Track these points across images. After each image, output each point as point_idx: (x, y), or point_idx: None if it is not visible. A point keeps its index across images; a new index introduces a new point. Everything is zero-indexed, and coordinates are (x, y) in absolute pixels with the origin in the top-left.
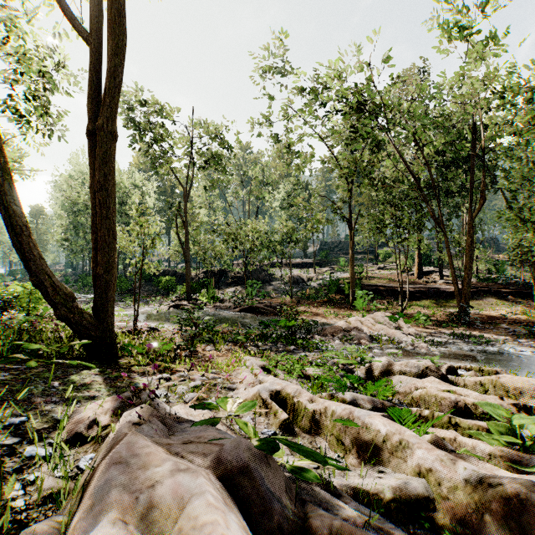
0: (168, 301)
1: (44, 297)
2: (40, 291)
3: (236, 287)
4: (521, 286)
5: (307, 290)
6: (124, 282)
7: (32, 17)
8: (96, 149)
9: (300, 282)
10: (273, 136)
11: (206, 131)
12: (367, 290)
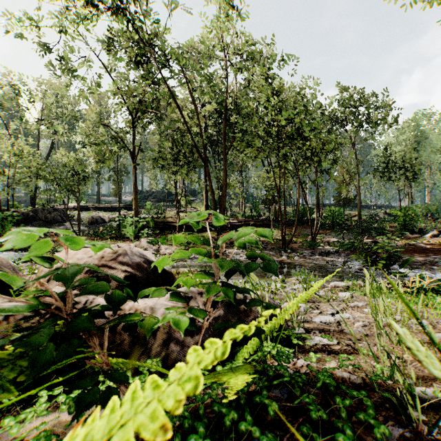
0: None
1: None
2: None
3: None
4: (268, 221)
5: (100, 228)
6: None
7: None
8: None
9: (100, 222)
10: (43, 45)
11: None
12: (160, 226)
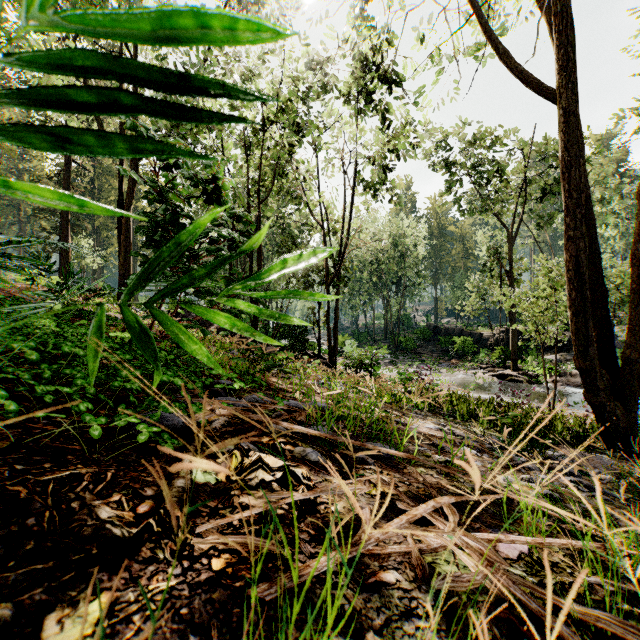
0: (475, 367)
1: (589, 382)
2: (587, 376)
3: (559, 353)
4: None
5: None
6: (409, 342)
7: (419, 96)
8: (637, 217)
9: None
10: None
11: (539, 151)
12: None
